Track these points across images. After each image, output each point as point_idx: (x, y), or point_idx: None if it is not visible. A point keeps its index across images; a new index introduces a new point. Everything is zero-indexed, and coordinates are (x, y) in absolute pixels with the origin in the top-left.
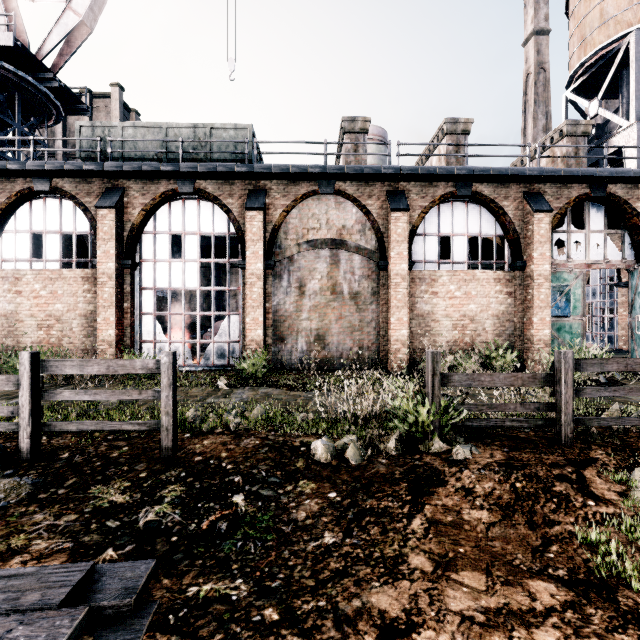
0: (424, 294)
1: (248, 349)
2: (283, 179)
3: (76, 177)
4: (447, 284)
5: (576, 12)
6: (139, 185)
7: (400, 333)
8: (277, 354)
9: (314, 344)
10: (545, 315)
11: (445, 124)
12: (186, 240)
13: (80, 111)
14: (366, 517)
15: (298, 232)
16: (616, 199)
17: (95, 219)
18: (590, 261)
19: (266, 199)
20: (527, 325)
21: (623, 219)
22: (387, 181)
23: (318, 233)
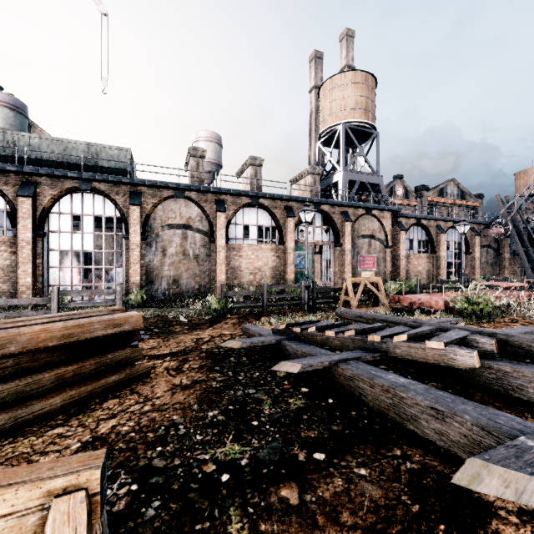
0: (235, 256)
1: (131, 288)
2: (153, 187)
3: None
4: (247, 251)
5: (321, 102)
6: (49, 181)
7: (221, 277)
8: (148, 291)
9: (172, 285)
10: (292, 268)
11: (249, 159)
12: (84, 219)
13: None
14: (196, 329)
15: (162, 219)
16: (325, 212)
17: (12, 202)
18: (315, 241)
19: (142, 198)
20: (285, 273)
21: (329, 221)
22: (215, 194)
23: (175, 220)
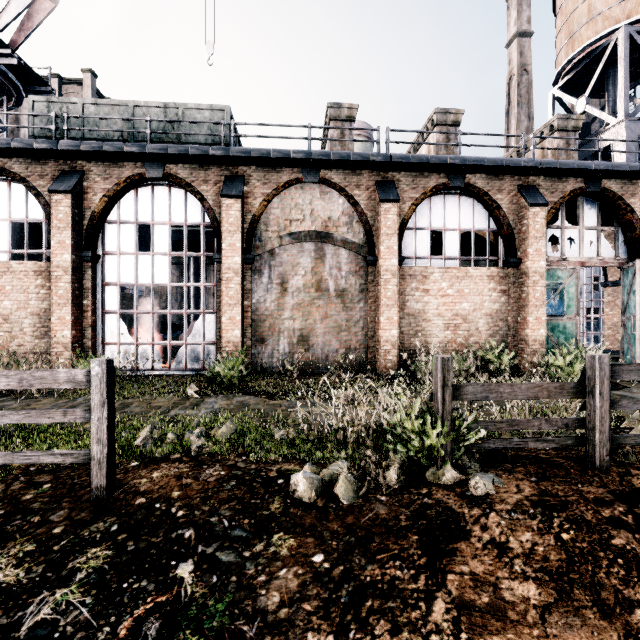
0: (415, 292)
1: (224, 351)
2: (263, 165)
3: (27, 157)
4: (439, 281)
5: (564, 8)
6: (101, 168)
7: (390, 333)
8: (257, 356)
9: (297, 345)
10: (540, 314)
11: (435, 114)
12: (155, 231)
13: (44, 93)
14: (367, 600)
15: (280, 223)
16: (610, 194)
17: (49, 205)
18: (584, 258)
19: (244, 187)
20: (522, 325)
21: (616, 215)
22: (376, 170)
23: (302, 225)
